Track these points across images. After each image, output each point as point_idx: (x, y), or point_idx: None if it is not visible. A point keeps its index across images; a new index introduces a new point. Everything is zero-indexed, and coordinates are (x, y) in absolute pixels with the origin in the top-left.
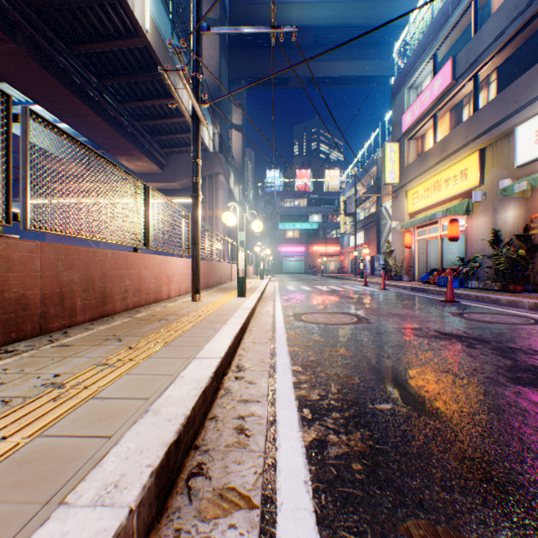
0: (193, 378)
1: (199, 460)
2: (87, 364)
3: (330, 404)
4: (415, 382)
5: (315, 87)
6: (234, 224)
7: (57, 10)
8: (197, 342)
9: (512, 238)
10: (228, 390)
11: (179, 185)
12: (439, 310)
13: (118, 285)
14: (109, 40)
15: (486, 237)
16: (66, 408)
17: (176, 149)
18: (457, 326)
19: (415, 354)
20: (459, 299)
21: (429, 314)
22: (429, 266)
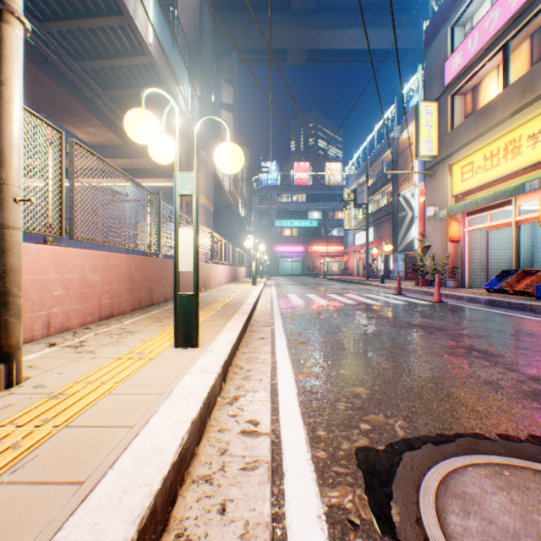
0: None
1: None
2: None
3: None
4: None
5: (317, 64)
6: (169, 155)
7: None
8: None
9: None
10: None
11: (148, 162)
12: None
13: None
14: None
15: None
16: None
17: None
18: None
19: None
20: None
21: None
22: (482, 267)
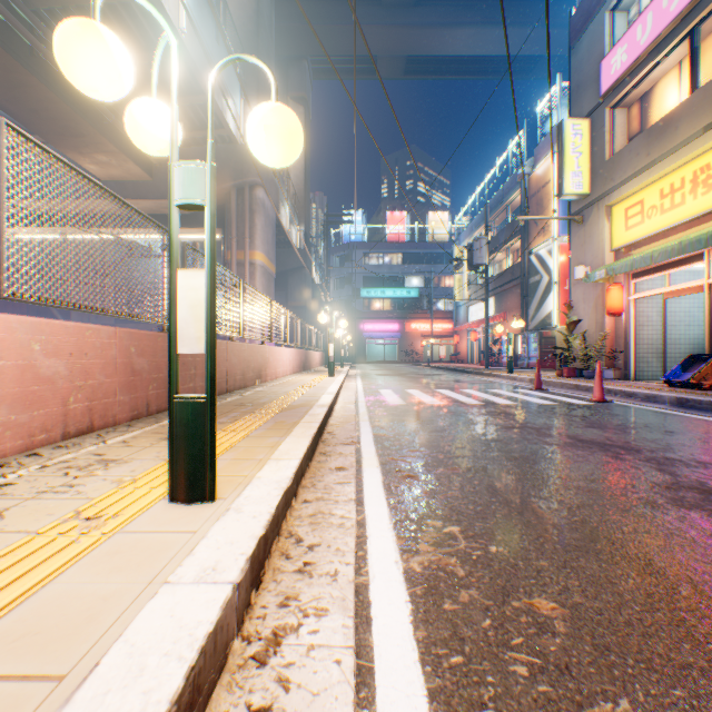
0: None
1: None
2: None
3: None
4: None
5: (417, 77)
6: (163, 136)
7: None
8: None
9: None
10: None
11: None
12: None
13: None
14: None
15: None
16: None
17: None
18: None
19: None
20: None
21: None
22: (654, 351)
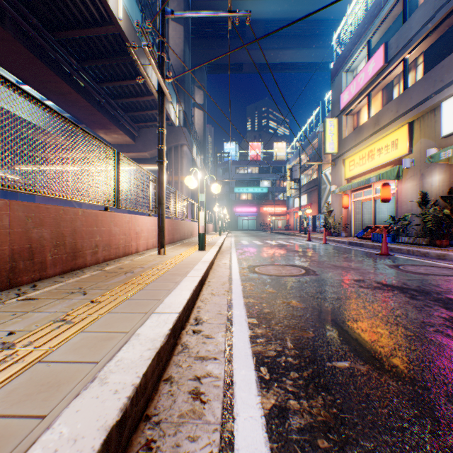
0: (149, 337)
1: (149, 436)
2: (45, 320)
3: (288, 362)
4: (369, 336)
5: (265, 71)
6: (195, 186)
7: (41, 0)
8: (157, 295)
9: (437, 199)
10: (185, 346)
11: (149, 154)
12: (376, 263)
13: (88, 241)
14: (87, 28)
15: (414, 199)
16: (5, 377)
17: (146, 123)
18: (396, 278)
19: (363, 306)
20: (392, 253)
21: (368, 267)
22: (363, 224)
